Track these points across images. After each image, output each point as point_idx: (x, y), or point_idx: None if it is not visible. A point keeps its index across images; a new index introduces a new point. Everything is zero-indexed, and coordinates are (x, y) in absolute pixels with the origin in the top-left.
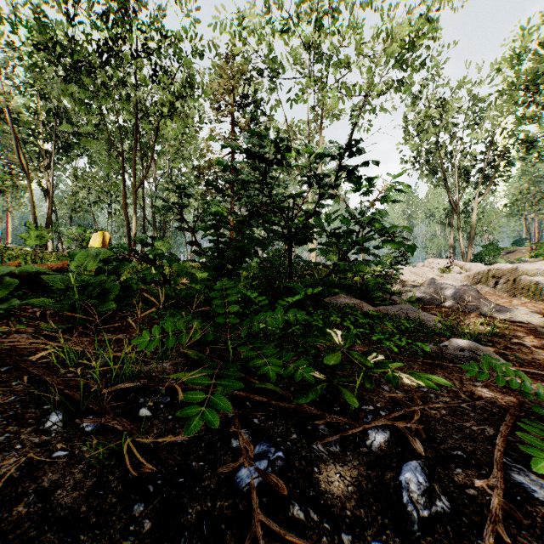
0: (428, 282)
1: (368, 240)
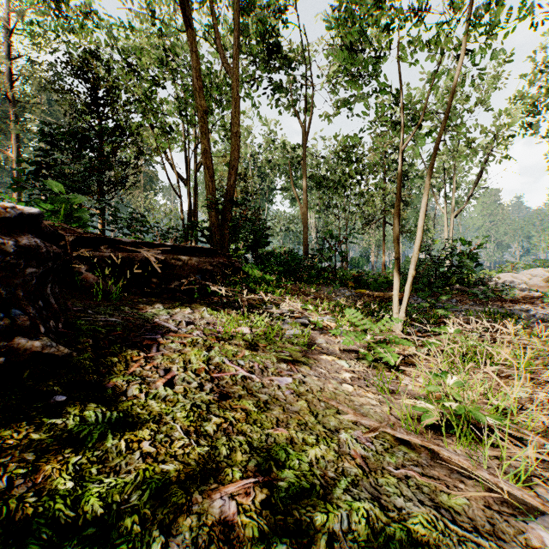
0: (505, 281)
1: (461, 268)
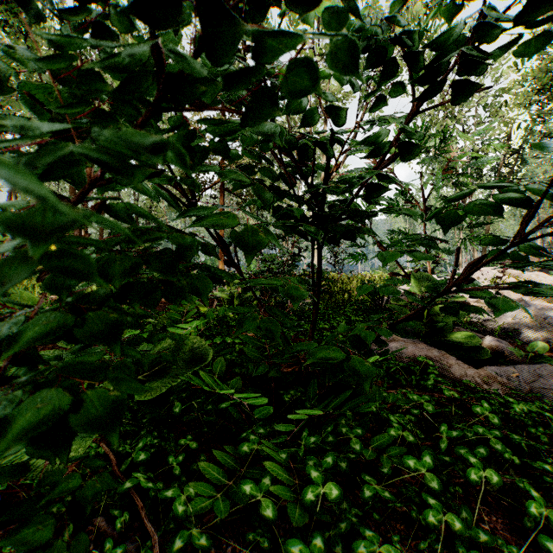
0: None
1: None
